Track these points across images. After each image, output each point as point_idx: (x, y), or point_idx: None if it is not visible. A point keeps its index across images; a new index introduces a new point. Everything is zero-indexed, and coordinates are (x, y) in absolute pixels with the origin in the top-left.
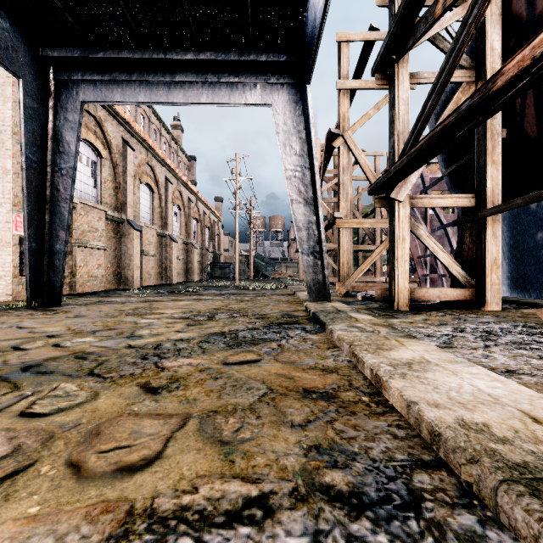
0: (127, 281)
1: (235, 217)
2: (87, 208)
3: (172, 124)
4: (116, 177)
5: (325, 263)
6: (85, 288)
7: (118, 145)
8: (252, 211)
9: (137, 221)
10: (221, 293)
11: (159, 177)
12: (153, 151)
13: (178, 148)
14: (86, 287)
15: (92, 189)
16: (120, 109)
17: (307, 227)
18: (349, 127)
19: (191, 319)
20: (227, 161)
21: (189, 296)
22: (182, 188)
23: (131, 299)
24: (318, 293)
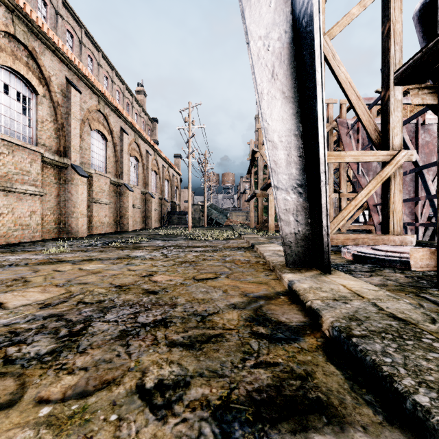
0: (71, 229)
1: (188, 166)
2: (14, 147)
3: (136, 89)
4: (58, 118)
5: (323, 204)
6: (10, 238)
7: (60, 84)
8: (206, 164)
9: (86, 167)
10: (164, 245)
11: (114, 127)
12: (105, 99)
13: (141, 109)
14: (11, 237)
15: (25, 128)
16: (60, 44)
17: (287, 143)
18: (324, 33)
19: (3, 351)
20: (180, 111)
21: (119, 251)
22: (140, 141)
23: (36, 256)
24: (303, 256)
